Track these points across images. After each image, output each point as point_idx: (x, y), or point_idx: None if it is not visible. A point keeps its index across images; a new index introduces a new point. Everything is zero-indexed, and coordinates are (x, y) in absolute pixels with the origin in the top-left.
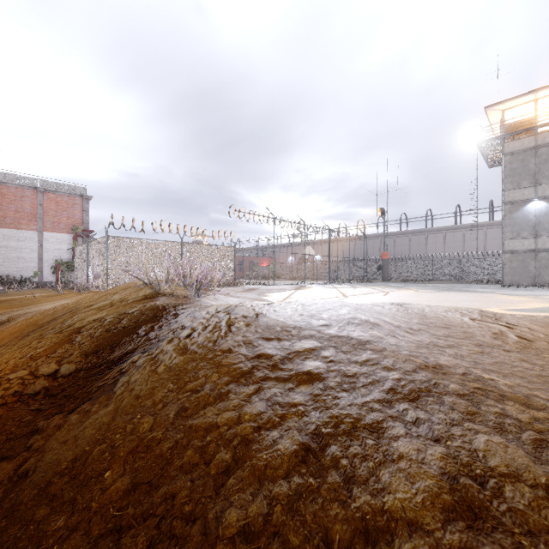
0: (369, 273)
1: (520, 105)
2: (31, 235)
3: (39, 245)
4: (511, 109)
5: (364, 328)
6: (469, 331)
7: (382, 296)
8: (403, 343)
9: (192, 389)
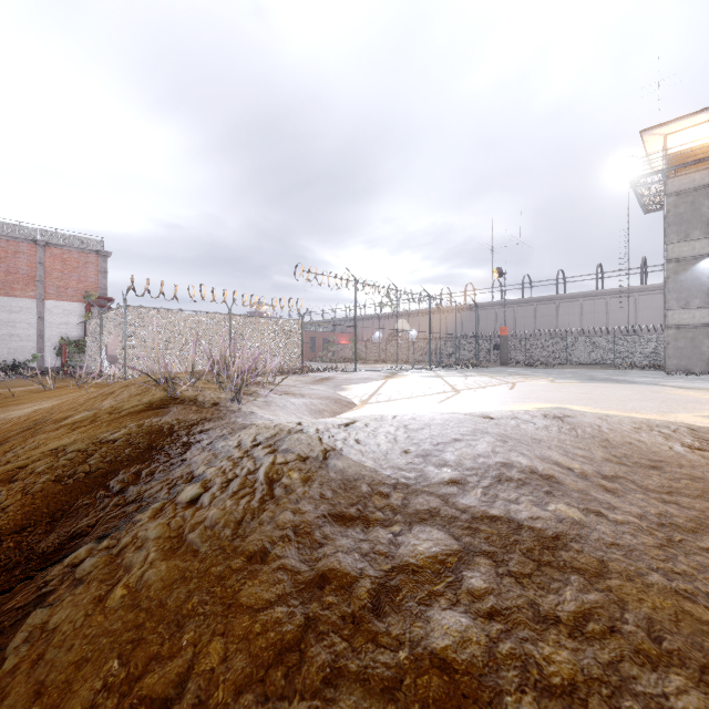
0: (481, 354)
1: (689, 128)
2: (28, 304)
3: (40, 318)
4: (677, 133)
5: (536, 493)
6: (698, 475)
7: (508, 390)
8: (629, 538)
9: (152, 699)
